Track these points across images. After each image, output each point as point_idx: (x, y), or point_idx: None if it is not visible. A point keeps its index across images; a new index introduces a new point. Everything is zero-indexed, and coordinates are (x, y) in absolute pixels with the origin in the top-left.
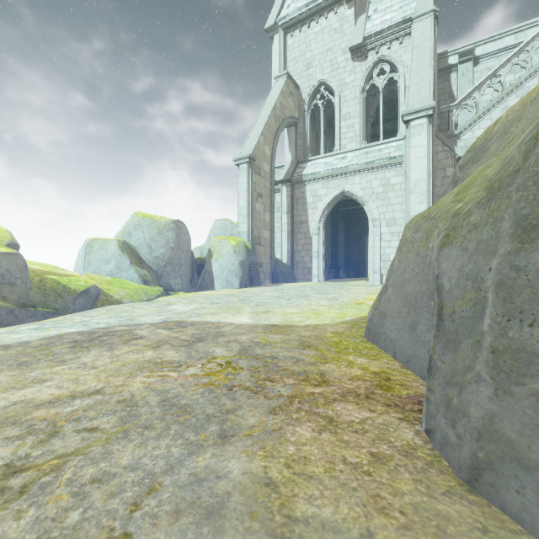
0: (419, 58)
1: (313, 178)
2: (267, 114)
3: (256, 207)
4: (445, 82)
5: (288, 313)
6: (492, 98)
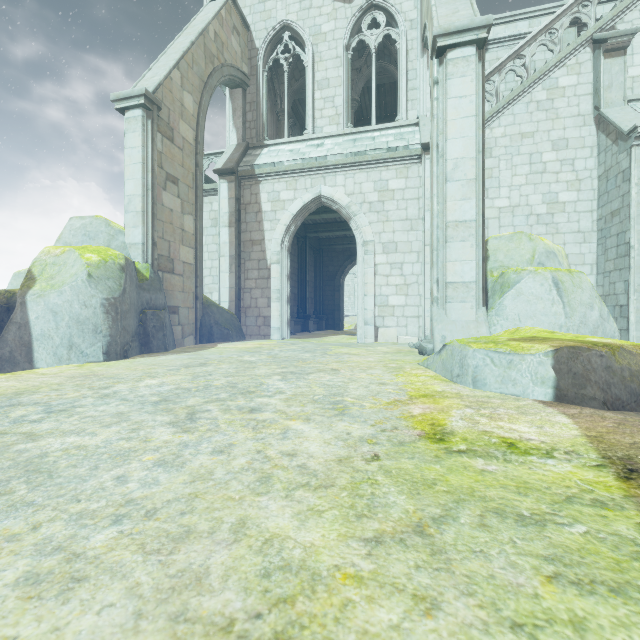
0: None
1: (272, 172)
2: (189, 38)
3: (163, 200)
4: None
5: None
6: (514, 87)
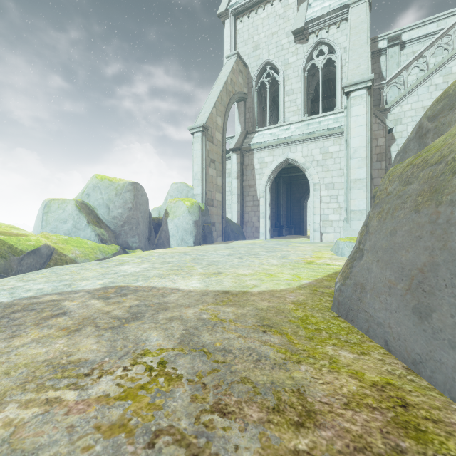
0: (357, 37)
1: (260, 147)
2: (219, 88)
3: (209, 172)
4: (376, 64)
5: (240, 275)
6: (418, 77)
